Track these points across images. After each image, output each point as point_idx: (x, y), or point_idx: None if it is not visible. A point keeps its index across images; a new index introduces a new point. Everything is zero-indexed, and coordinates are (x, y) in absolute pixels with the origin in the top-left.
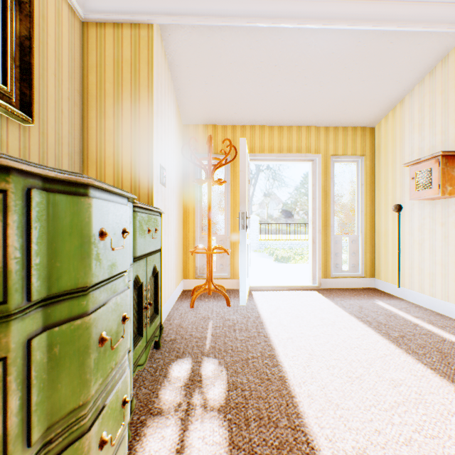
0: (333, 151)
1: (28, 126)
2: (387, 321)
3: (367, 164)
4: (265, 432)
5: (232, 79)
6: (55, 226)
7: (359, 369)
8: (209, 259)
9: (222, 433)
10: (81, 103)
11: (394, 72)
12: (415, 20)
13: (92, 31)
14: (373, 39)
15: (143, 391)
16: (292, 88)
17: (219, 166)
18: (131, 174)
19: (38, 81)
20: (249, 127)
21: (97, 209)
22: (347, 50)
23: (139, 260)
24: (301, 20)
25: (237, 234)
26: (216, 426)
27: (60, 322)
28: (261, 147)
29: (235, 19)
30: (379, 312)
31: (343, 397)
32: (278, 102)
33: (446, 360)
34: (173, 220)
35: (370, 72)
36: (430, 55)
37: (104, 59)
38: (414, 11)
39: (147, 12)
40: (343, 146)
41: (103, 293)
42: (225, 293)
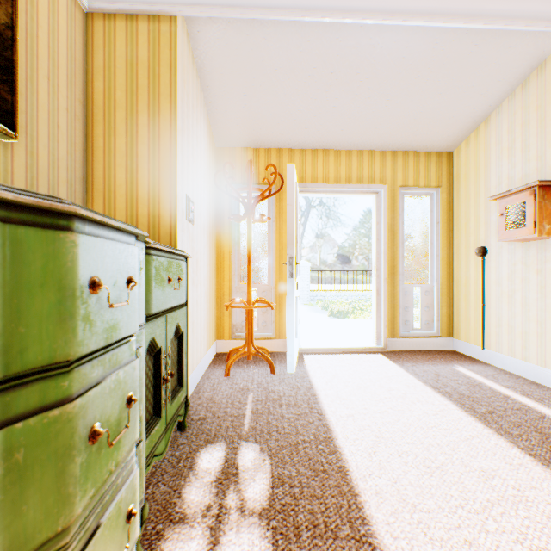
0: (402, 181)
1: (11, 143)
2: (471, 393)
3: (443, 198)
4: (321, 546)
5: (278, 90)
6: (16, 273)
7: (439, 456)
8: (249, 315)
9: (265, 547)
10: (84, 116)
11: (478, 82)
12: (507, 16)
13: (99, 24)
14: (454, 40)
15: (162, 489)
16: (352, 102)
17: (261, 198)
18: (149, 207)
19: (25, 85)
20: (298, 151)
21: (86, 249)
22: (421, 54)
23: (156, 318)
24: (364, 13)
25: (283, 283)
26: (256, 537)
27: (25, 414)
28: (313, 176)
29: (281, 11)
30: (460, 381)
31: (421, 495)
32: (334, 120)
33: (548, 443)
34: (204, 267)
35: (449, 83)
36: (523, 61)
37: (114, 60)
38: (506, 4)
39: (169, 1)
40: (414, 176)
41: (97, 367)
42: (268, 358)
